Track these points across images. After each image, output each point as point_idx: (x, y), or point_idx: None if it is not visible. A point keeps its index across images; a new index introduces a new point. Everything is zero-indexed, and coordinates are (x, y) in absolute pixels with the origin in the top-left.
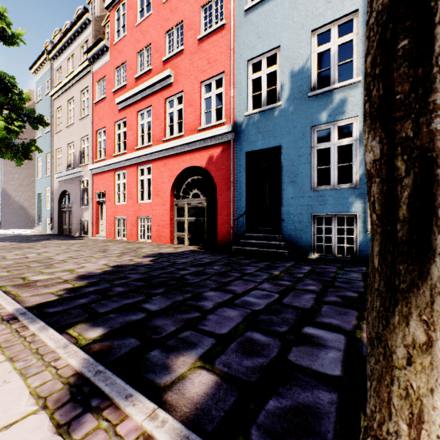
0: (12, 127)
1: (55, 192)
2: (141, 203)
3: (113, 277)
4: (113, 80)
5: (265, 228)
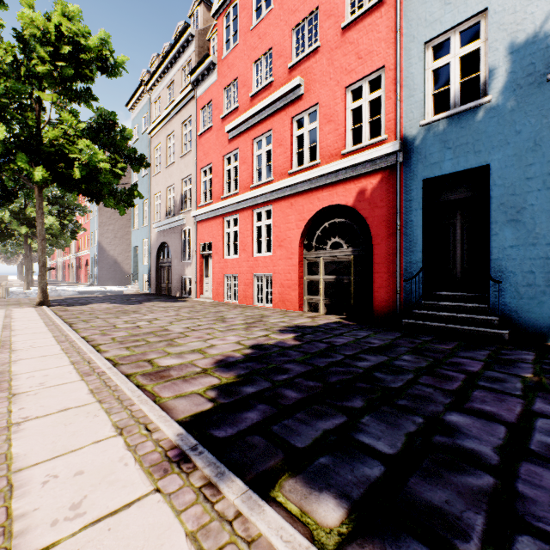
0: (115, 170)
1: (153, 244)
2: (258, 256)
3: (265, 367)
4: (221, 103)
5: (456, 293)
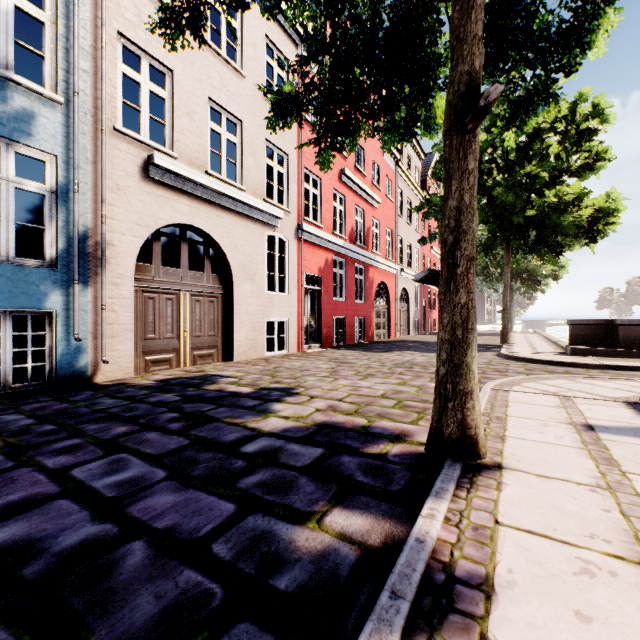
0: None
1: None
2: None
3: None
4: None
5: None
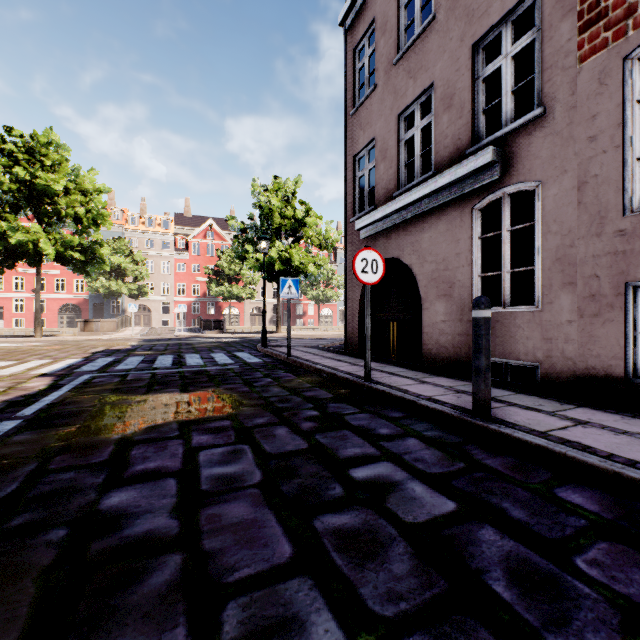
0: None
1: None
2: None
3: None
4: None
5: None
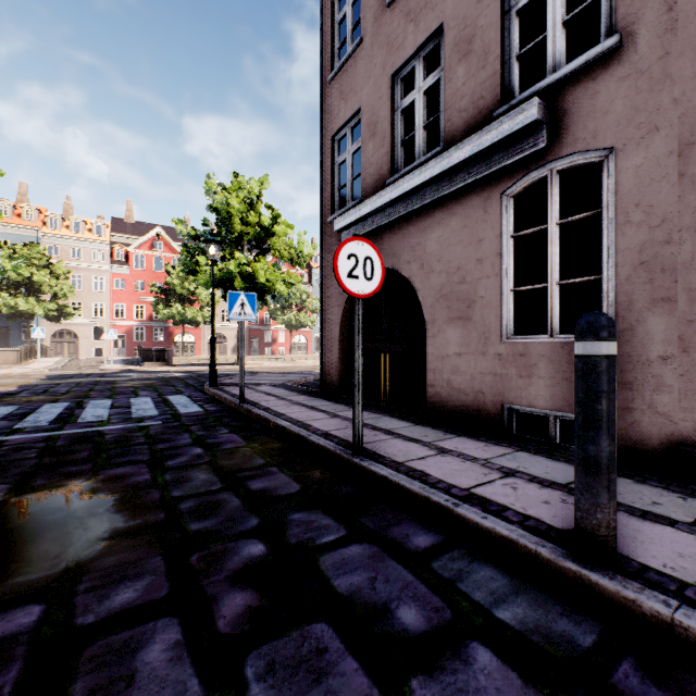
0: None
1: None
2: None
3: None
4: None
5: None
